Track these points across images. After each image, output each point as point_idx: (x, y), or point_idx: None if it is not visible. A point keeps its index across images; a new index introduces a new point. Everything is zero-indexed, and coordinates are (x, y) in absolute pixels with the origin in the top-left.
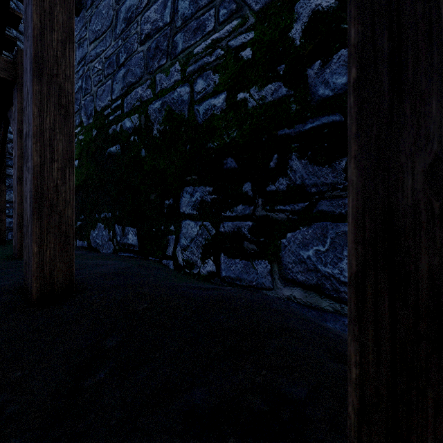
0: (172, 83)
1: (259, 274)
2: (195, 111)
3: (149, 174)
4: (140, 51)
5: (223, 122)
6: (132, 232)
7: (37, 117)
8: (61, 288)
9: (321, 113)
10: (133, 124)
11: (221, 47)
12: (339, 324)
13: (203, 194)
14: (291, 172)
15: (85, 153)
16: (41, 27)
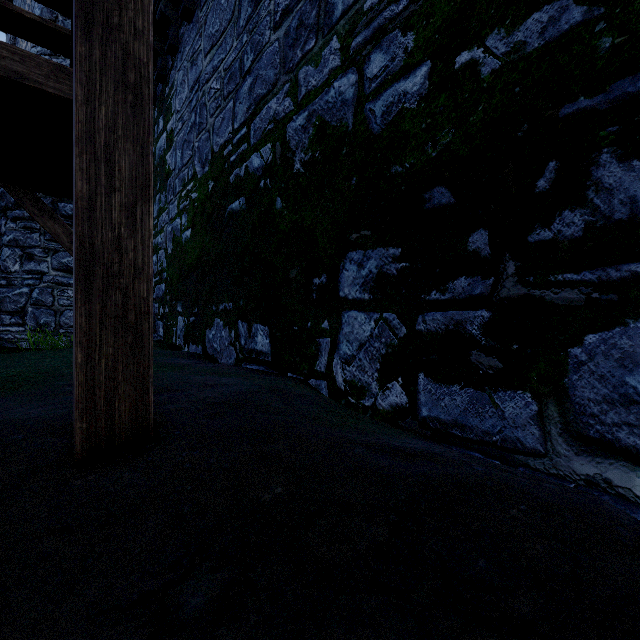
0: (324, 76)
1: (509, 420)
2: (367, 113)
3: (288, 236)
4: (274, 41)
5: (424, 121)
6: (262, 332)
7: (83, 105)
8: (127, 432)
9: None
10: (264, 160)
11: None
12: None
13: (381, 261)
14: (596, 195)
15: (199, 217)
16: None
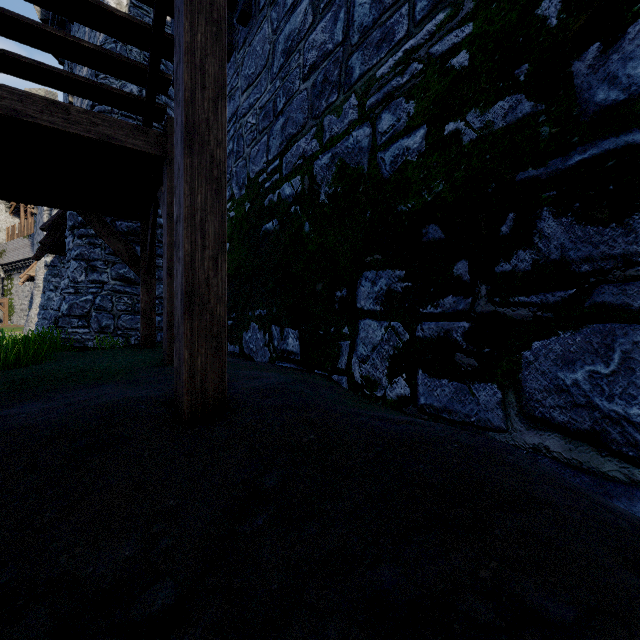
0: (345, 126)
1: (482, 405)
2: (379, 160)
3: (315, 255)
4: (303, 90)
5: (422, 172)
6: (293, 335)
7: (188, 196)
8: (212, 404)
9: (601, 133)
10: (294, 189)
11: (419, 59)
12: None
13: (390, 281)
14: (540, 240)
15: (237, 233)
16: (192, 87)
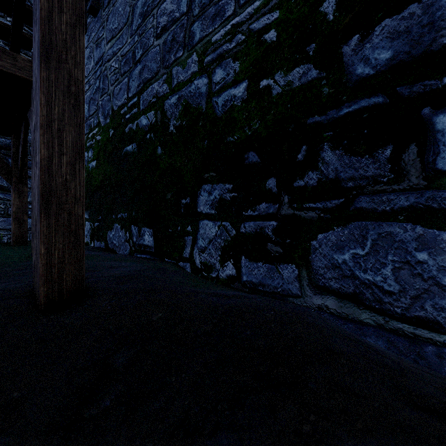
0: (188, 75)
1: (285, 279)
2: (213, 103)
3: (166, 172)
4: (156, 45)
5: (244, 113)
6: (148, 232)
7: (45, 106)
8: (70, 292)
9: (360, 95)
10: (150, 121)
11: (242, 32)
12: (382, 341)
13: (222, 192)
14: (322, 165)
15: (102, 153)
16: (49, 8)
